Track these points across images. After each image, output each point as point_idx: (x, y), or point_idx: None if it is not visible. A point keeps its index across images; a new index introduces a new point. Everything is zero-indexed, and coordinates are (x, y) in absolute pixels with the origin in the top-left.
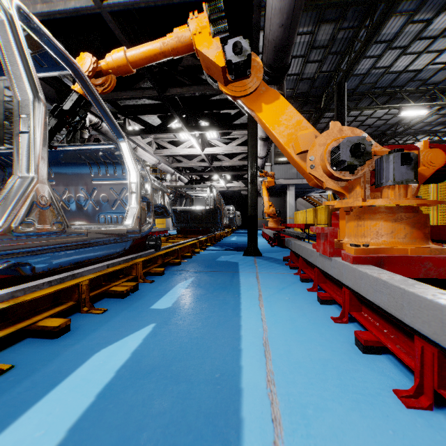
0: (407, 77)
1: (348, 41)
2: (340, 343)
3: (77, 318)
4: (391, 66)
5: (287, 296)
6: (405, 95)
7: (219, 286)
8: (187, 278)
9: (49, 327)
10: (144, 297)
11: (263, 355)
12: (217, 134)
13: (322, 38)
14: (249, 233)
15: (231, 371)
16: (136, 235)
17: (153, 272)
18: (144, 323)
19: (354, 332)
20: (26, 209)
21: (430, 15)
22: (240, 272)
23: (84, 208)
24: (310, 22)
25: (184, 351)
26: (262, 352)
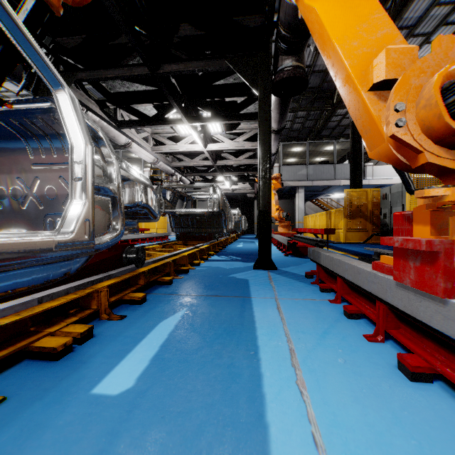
0: None
1: None
2: None
3: None
4: None
5: (339, 354)
6: None
7: (223, 328)
8: (177, 309)
9: None
10: (93, 358)
11: None
12: (221, 127)
13: None
14: (260, 241)
15: None
16: (83, 251)
17: (129, 300)
18: None
19: None
20: None
21: None
22: (253, 297)
23: (23, 207)
24: None
25: None
26: None
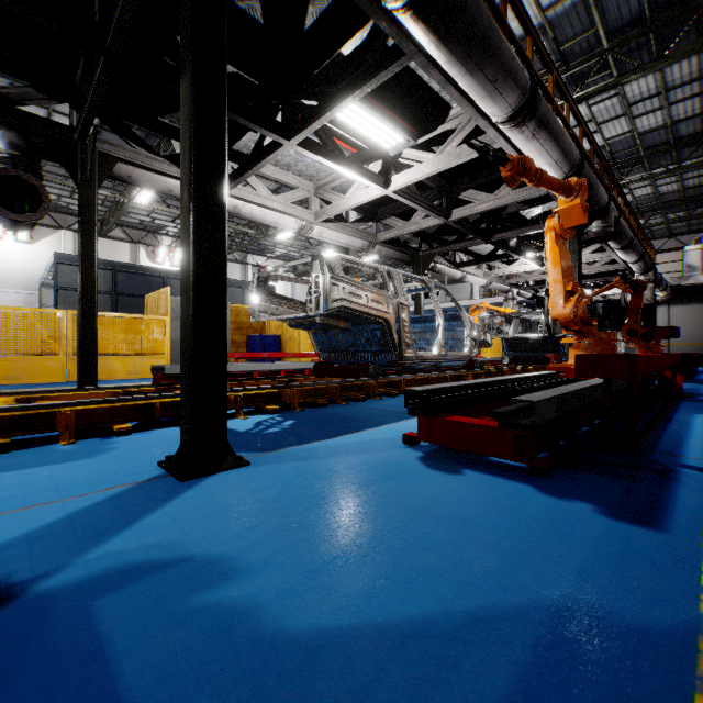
0: None
1: None
2: None
3: None
4: None
5: None
6: None
7: None
8: None
9: None
10: None
11: None
12: None
13: None
14: None
15: None
16: (469, 358)
17: None
18: None
19: None
20: (440, 348)
21: None
22: None
23: None
24: None
25: None
26: None
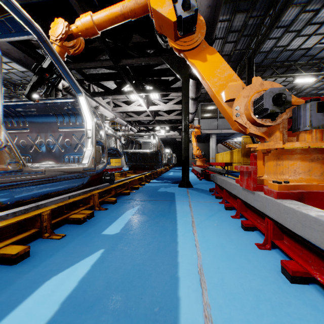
0: (300, 54)
1: (256, 26)
2: (267, 271)
3: (38, 244)
4: (288, 45)
5: (215, 222)
6: (298, 67)
7: (160, 213)
8: (134, 206)
9: (8, 254)
10: (98, 223)
11: (198, 284)
12: (158, 95)
13: (237, 24)
14: (182, 170)
15: (170, 304)
16: (92, 172)
17: (107, 201)
18: (94, 248)
19: (280, 261)
20: None
21: (318, 6)
22: (176, 200)
23: (52, 150)
24: (228, 12)
25: (126, 279)
26: (198, 280)
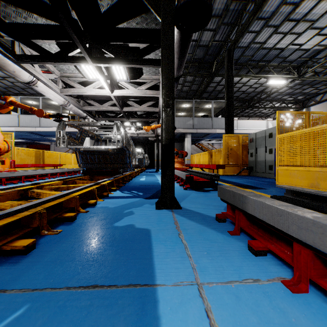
0: (274, 54)
1: (237, 14)
2: None
3: None
4: (265, 42)
5: None
6: (271, 68)
7: None
8: None
9: None
10: None
11: None
12: (126, 75)
13: (218, 7)
14: (163, 178)
15: None
16: None
17: None
18: None
19: None
20: None
21: None
22: (159, 283)
23: None
24: None
25: None
26: None
